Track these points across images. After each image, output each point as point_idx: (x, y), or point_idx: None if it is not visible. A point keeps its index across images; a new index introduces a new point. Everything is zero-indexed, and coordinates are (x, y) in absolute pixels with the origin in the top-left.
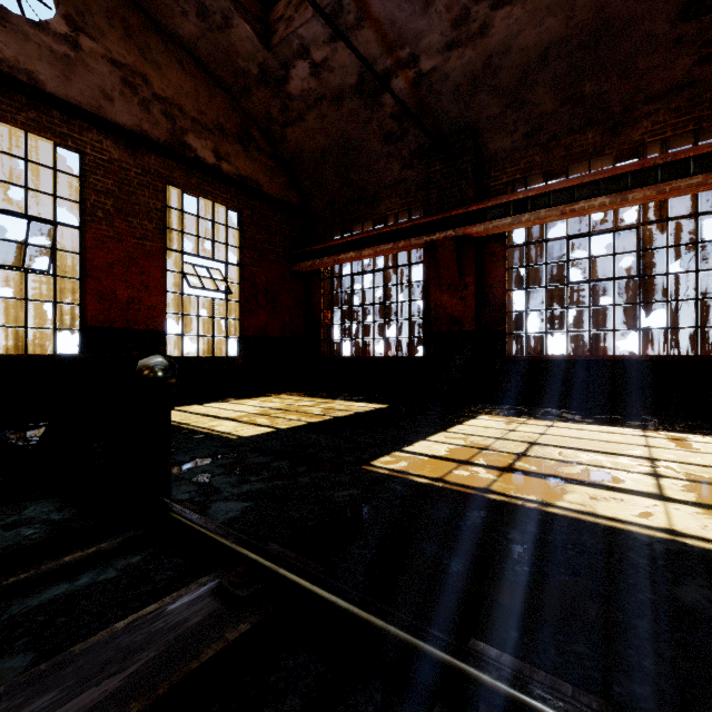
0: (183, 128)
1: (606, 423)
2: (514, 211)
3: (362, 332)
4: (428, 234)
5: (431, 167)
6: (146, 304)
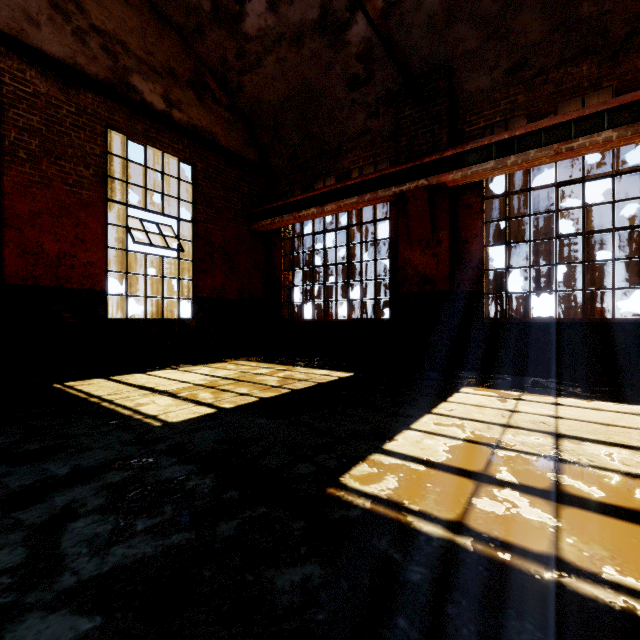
0: (126, 67)
1: (620, 399)
2: (497, 154)
3: (324, 293)
4: (397, 184)
5: (399, 113)
6: (81, 260)
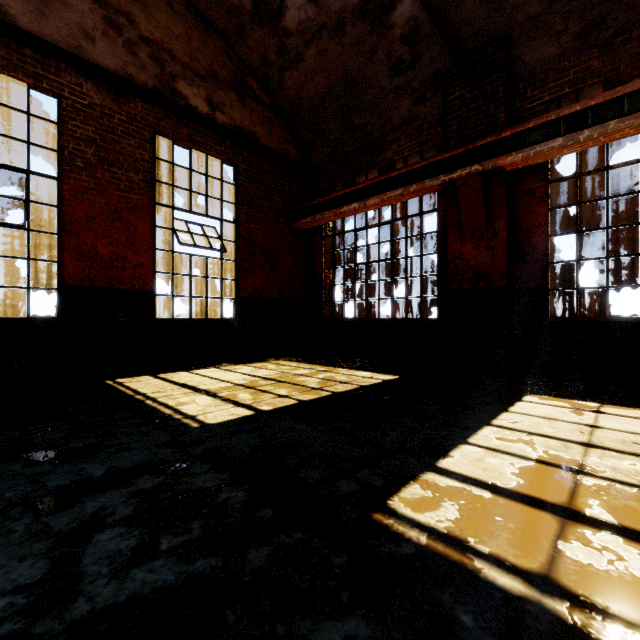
0: (172, 74)
1: None
2: (566, 130)
3: (366, 292)
4: (446, 172)
5: (448, 95)
6: (131, 262)
